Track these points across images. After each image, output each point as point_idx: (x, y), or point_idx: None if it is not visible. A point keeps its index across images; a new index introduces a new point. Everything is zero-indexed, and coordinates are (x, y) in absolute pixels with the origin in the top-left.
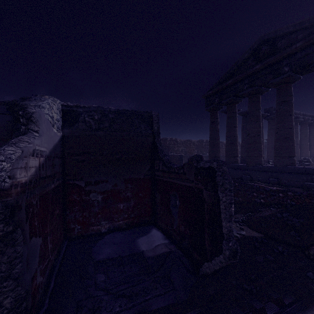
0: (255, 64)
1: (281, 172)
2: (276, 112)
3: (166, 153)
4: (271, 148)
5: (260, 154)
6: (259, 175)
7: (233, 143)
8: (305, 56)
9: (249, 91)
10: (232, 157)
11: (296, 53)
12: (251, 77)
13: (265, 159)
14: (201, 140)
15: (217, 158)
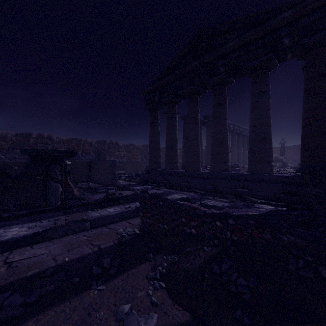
0: (194, 61)
1: (217, 179)
2: (213, 115)
3: (102, 158)
4: (208, 154)
5: (198, 160)
6: (197, 182)
7: (173, 148)
8: (238, 57)
9: (188, 90)
10: (172, 163)
11: (230, 53)
12: (190, 75)
13: (204, 164)
14: (145, 145)
15: (157, 163)
